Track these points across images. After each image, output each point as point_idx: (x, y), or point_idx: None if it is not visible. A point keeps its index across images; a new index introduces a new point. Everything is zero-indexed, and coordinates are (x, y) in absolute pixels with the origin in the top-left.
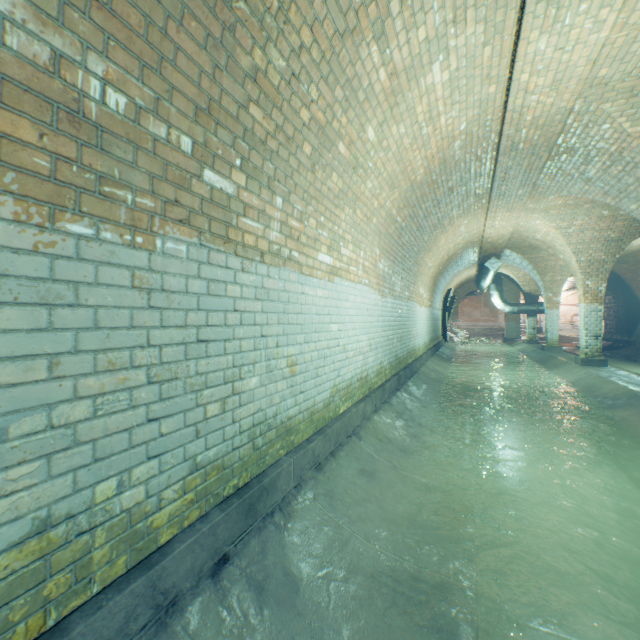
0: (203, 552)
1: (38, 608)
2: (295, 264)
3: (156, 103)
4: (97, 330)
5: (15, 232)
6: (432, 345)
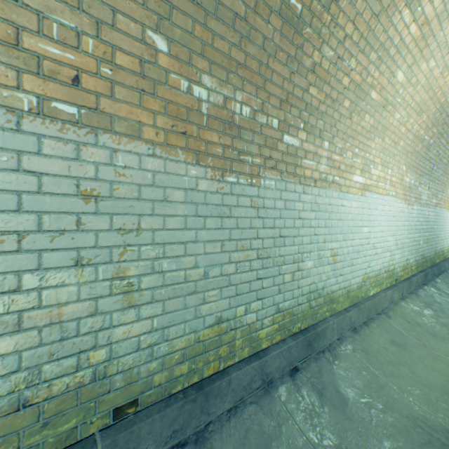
0: (284, 360)
1: (217, 358)
2: (336, 185)
3: (262, 106)
4: (237, 229)
5: (211, 184)
6: None
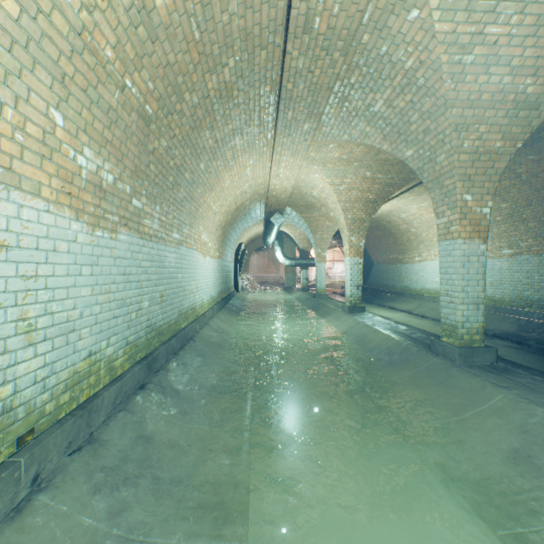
0: None
1: None
2: None
3: None
4: None
5: None
6: (223, 297)
